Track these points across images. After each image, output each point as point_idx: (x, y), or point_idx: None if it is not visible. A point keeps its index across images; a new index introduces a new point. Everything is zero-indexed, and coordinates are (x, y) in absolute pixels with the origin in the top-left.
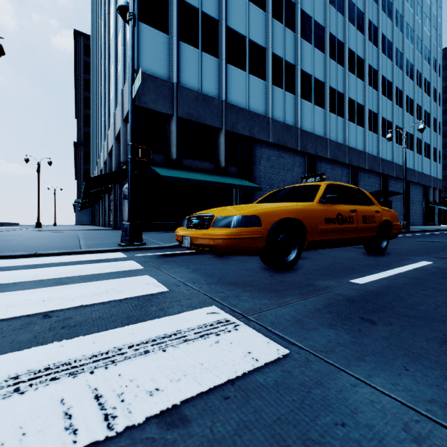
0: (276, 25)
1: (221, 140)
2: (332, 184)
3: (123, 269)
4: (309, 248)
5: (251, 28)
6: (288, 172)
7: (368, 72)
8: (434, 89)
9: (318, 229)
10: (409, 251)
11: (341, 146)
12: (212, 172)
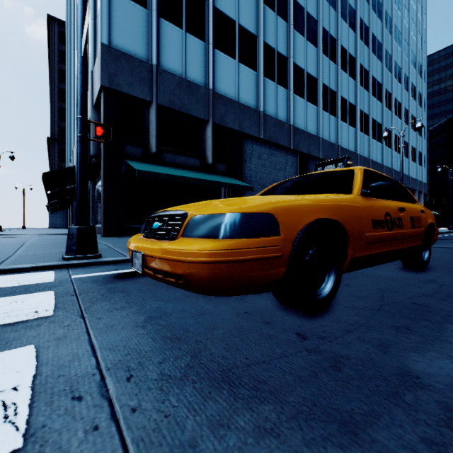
0: (268, 12)
1: (207, 134)
2: (368, 169)
3: (4, 322)
4: (349, 269)
5: (241, 13)
6: (280, 171)
7: (359, 71)
8: (419, 93)
9: (365, 238)
10: (451, 264)
11: (334, 146)
12: (198, 169)
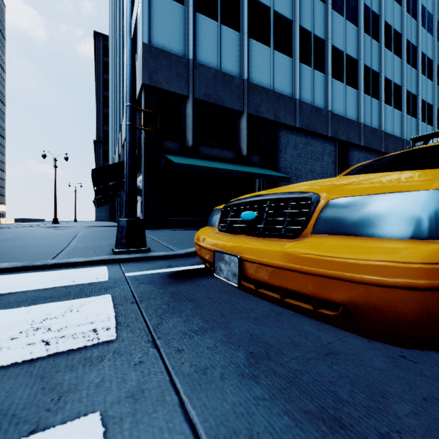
0: None
1: (242, 125)
2: None
3: (56, 348)
4: None
5: None
6: (317, 161)
7: (406, 48)
8: None
9: None
10: None
11: (377, 132)
12: (232, 162)
